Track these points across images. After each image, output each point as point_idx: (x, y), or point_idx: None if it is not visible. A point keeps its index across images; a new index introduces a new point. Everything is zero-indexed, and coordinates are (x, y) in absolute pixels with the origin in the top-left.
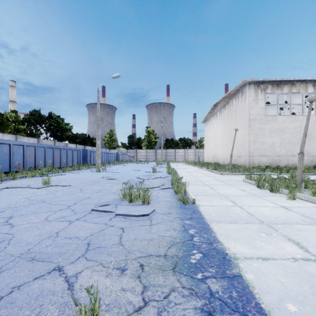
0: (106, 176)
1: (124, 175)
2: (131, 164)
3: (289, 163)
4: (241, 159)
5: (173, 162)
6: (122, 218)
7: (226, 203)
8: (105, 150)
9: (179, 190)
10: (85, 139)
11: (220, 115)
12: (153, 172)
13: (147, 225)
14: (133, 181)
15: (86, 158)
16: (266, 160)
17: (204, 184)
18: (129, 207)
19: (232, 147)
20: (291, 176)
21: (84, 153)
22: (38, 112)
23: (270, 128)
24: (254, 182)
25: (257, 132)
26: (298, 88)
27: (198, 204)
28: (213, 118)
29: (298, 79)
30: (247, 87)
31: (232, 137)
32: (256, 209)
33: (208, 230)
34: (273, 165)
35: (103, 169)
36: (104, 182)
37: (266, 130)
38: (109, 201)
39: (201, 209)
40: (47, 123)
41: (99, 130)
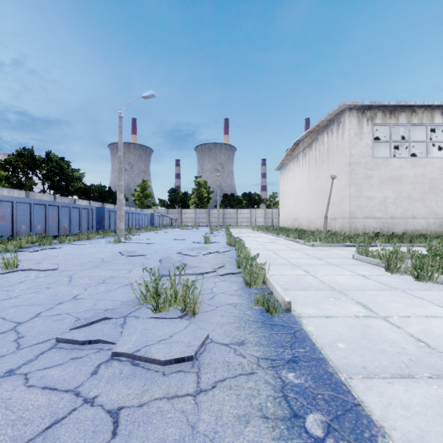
0: (128, 250)
1: (158, 248)
2: (172, 230)
3: (408, 228)
4: (337, 222)
5: (234, 227)
6: (126, 365)
7: (351, 308)
8: (135, 210)
9: (254, 279)
10: (103, 194)
11: (304, 158)
12: (205, 243)
13: (188, 395)
14: (170, 261)
15: (102, 221)
16: (374, 224)
17: (291, 265)
18: (152, 324)
19: (328, 204)
20: (428, 249)
21: (99, 213)
22: (30, 151)
23: (380, 176)
24: (374, 260)
25: (362, 181)
26: (421, 117)
27: (298, 313)
28: (292, 163)
29: (422, 103)
30: (347, 115)
31: (322, 189)
32: (422, 326)
33: (357, 414)
34: (385, 232)
35: (127, 238)
36: (120, 262)
37: (374, 179)
38: (113, 306)
39: (308, 328)
40: (44, 168)
41: (122, 177)
